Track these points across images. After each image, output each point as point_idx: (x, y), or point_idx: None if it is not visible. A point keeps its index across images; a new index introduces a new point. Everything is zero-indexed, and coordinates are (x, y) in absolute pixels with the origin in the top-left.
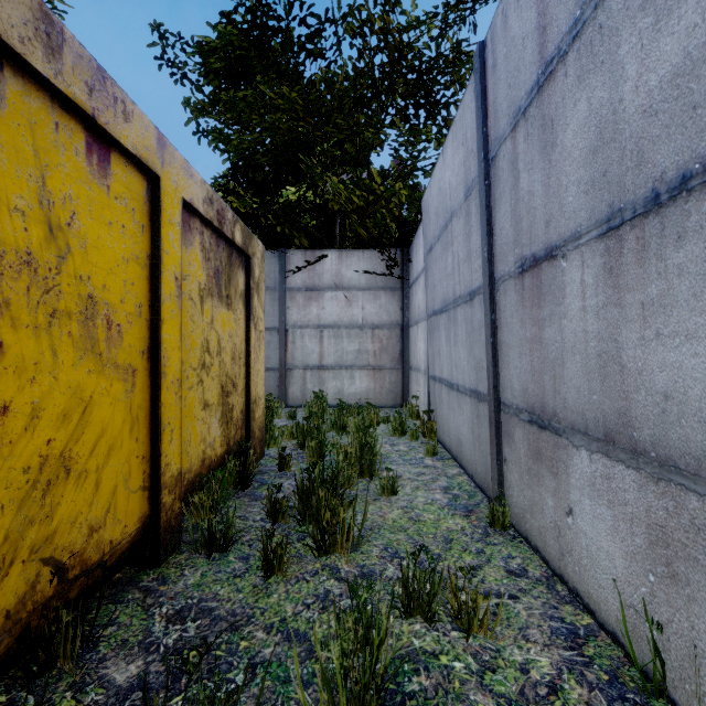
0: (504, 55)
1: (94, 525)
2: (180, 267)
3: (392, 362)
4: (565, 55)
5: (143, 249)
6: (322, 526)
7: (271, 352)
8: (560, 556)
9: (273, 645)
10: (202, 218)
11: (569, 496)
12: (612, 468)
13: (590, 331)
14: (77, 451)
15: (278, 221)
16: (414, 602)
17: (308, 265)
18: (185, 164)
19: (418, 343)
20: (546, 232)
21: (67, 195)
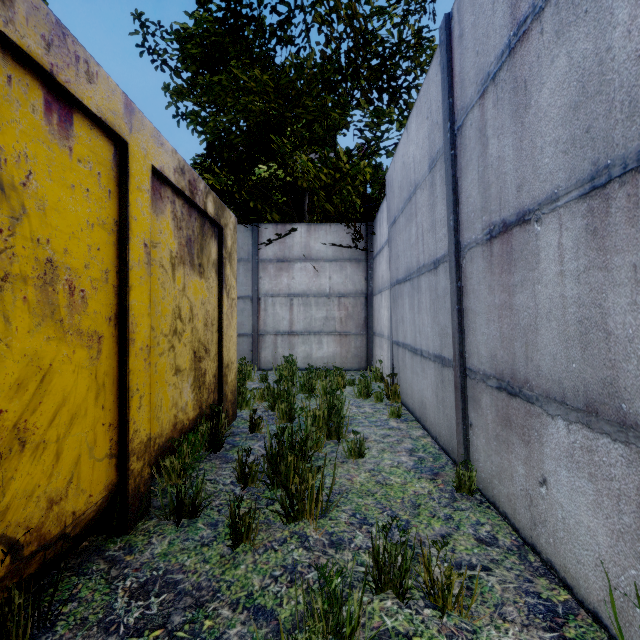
0: (472, 23)
1: (54, 497)
2: (149, 234)
3: (357, 328)
4: (541, 12)
5: (110, 215)
6: (291, 493)
7: (245, 319)
8: (532, 525)
9: (238, 625)
10: (173, 188)
11: (543, 466)
12: (595, 440)
13: (569, 296)
14: (34, 422)
15: (251, 197)
16: (385, 577)
17: (279, 238)
18: (155, 133)
19: (382, 311)
20: (518, 196)
21: (22, 154)
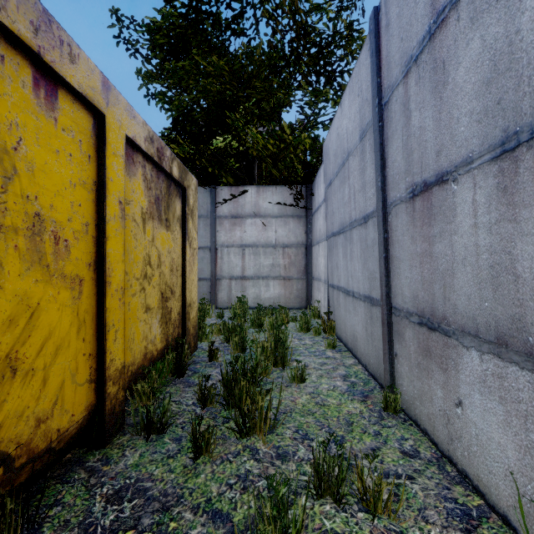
0: (397, 14)
1: (41, 417)
2: (123, 193)
3: (298, 273)
4: (457, 2)
5: (90, 176)
6: (243, 412)
7: (204, 266)
8: (449, 441)
9: (198, 527)
10: (144, 154)
11: (459, 390)
12: (505, 368)
13: (482, 245)
14: (24, 352)
15: (210, 163)
16: (324, 485)
17: (233, 198)
18: (129, 107)
19: (319, 259)
20: (437, 160)
21: (14, 122)
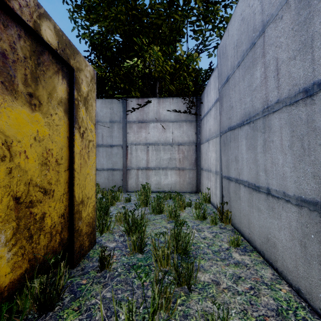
0: None
1: None
2: None
3: (190, 165)
4: None
5: None
6: None
7: (118, 159)
8: None
9: None
10: None
11: None
12: None
13: None
14: None
15: (122, 81)
16: None
17: (139, 107)
18: None
19: (209, 153)
20: None
21: None
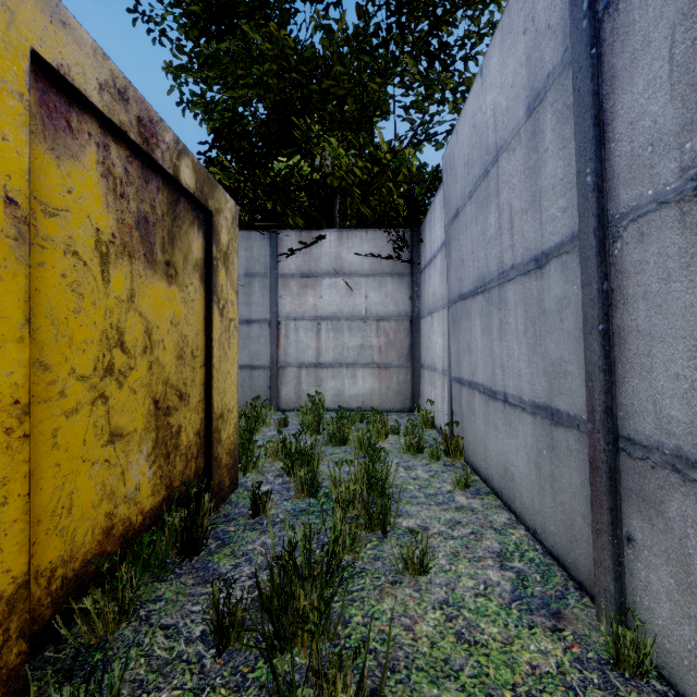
0: None
1: None
2: (25, 182)
3: (400, 359)
4: None
5: None
6: None
7: (261, 347)
8: None
9: None
10: (102, 120)
11: None
12: None
13: None
14: None
15: (269, 197)
16: None
17: (303, 247)
18: None
19: (433, 337)
20: None
21: None
